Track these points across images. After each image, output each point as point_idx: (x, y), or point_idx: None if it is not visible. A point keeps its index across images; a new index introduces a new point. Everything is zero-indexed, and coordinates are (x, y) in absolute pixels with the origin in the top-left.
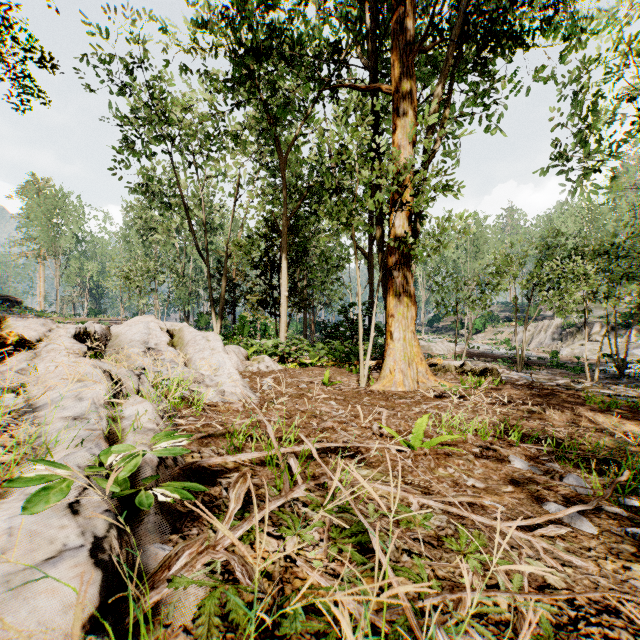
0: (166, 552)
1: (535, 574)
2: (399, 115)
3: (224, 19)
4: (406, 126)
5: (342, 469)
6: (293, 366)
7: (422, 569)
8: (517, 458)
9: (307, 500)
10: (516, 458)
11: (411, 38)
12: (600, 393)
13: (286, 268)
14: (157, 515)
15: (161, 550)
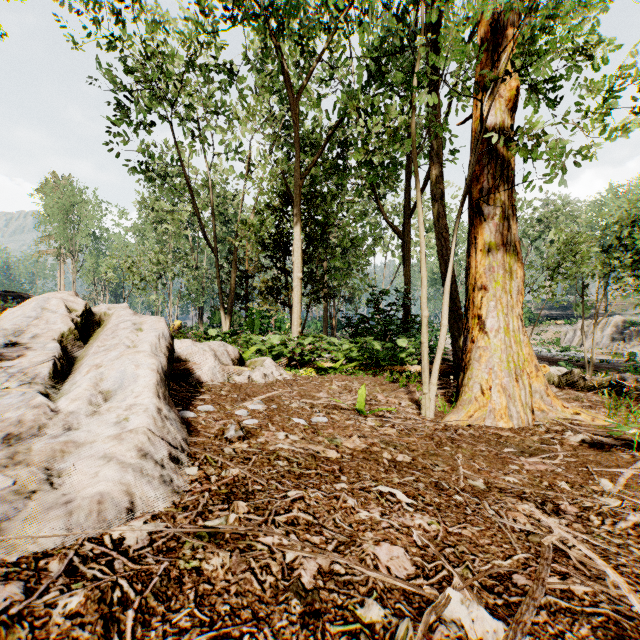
0: None
1: None
2: None
3: None
4: None
5: None
6: (307, 373)
7: None
8: None
9: None
10: None
11: None
12: None
13: (300, 241)
14: None
15: None
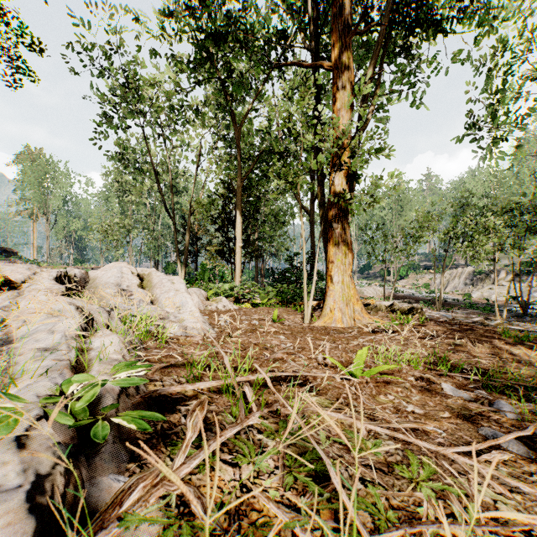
0: (120, 484)
1: (486, 501)
2: (338, 89)
3: (187, 8)
4: (344, 98)
5: (293, 396)
6: (246, 306)
7: (378, 499)
8: (449, 386)
9: (261, 427)
10: (448, 386)
11: (348, 22)
12: (511, 329)
13: (240, 222)
14: (115, 444)
15: (115, 482)
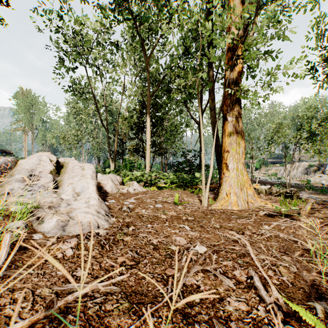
0: None
1: None
2: None
3: None
4: (238, 6)
5: None
6: (153, 189)
7: None
8: None
9: None
10: None
11: None
12: None
13: (149, 127)
14: None
15: None
